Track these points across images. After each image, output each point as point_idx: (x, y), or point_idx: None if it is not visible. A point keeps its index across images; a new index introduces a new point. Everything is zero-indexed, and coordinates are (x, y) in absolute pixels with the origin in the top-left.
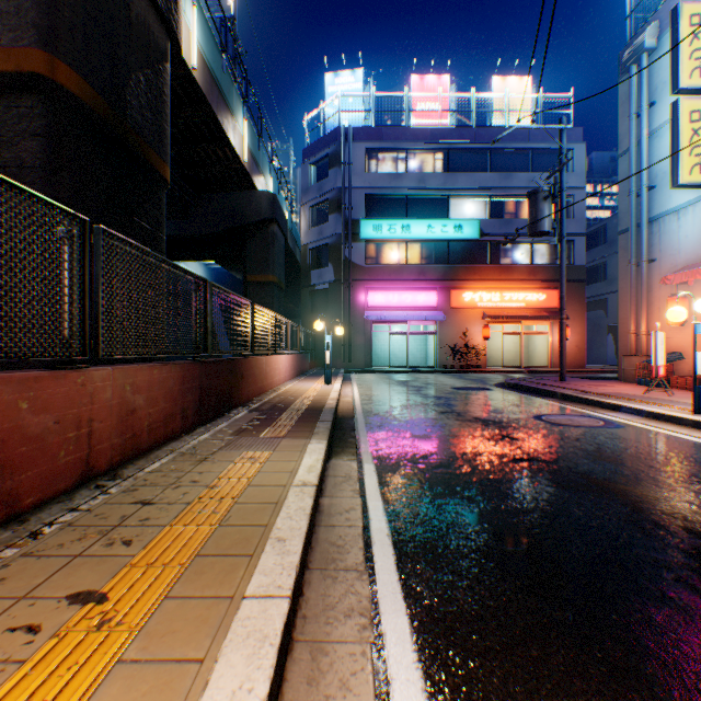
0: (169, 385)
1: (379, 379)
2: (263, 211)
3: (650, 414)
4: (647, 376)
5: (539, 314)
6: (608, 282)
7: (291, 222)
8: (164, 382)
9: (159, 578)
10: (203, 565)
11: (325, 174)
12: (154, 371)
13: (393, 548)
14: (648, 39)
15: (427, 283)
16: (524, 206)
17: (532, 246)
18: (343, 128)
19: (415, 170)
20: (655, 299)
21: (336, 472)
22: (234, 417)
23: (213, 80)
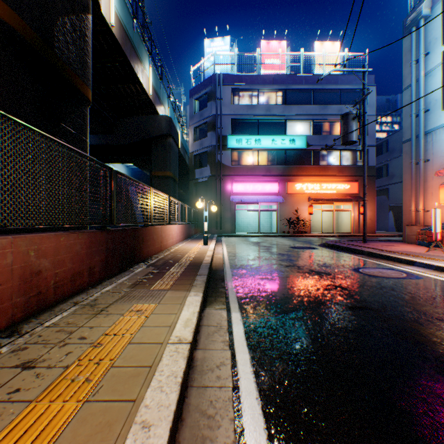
0: (76, 249)
1: (240, 241)
2: (163, 129)
3: (438, 268)
4: (425, 239)
5: (345, 198)
6: (389, 177)
7: (182, 138)
8: (71, 247)
9: None
10: None
11: (205, 106)
12: (61, 239)
13: (264, 418)
14: (425, 9)
15: (272, 177)
16: (335, 127)
17: (341, 153)
18: (216, 75)
19: (264, 103)
20: (429, 187)
21: (209, 322)
22: (135, 271)
23: (126, 36)
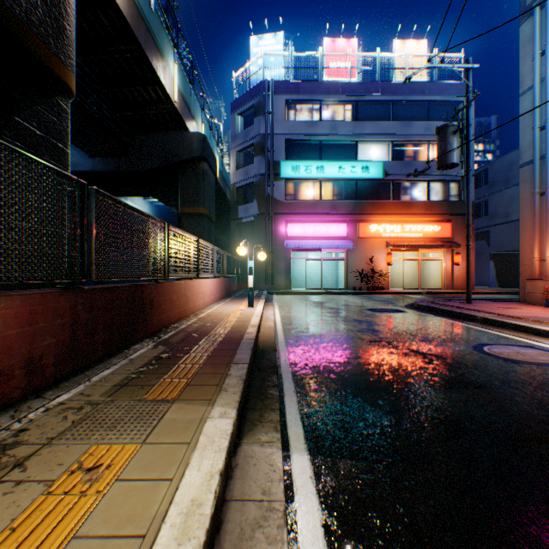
0: None
1: (298, 300)
2: (194, 150)
3: None
4: None
5: (435, 243)
6: (490, 216)
7: (222, 166)
8: None
9: None
10: None
11: (251, 123)
12: None
13: None
14: None
15: (338, 216)
16: (421, 150)
17: (428, 185)
18: (266, 82)
19: (328, 119)
20: None
21: (246, 487)
22: (131, 356)
23: (140, 15)
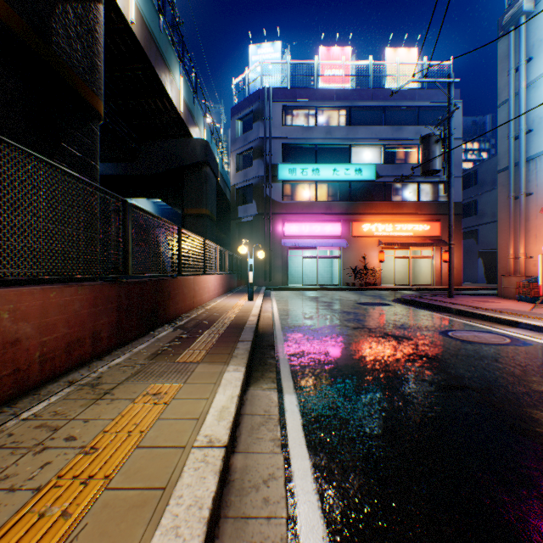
0: (73, 308)
1: (294, 295)
2: (197, 155)
3: None
4: (528, 293)
5: (424, 242)
6: (478, 216)
7: (222, 167)
8: (66, 306)
9: None
10: None
11: (250, 127)
12: (51, 294)
13: None
14: (527, 4)
15: (333, 216)
16: (411, 153)
17: (419, 187)
18: (264, 89)
19: (323, 124)
20: (532, 227)
21: (254, 408)
22: (157, 336)
23: (151, 37)
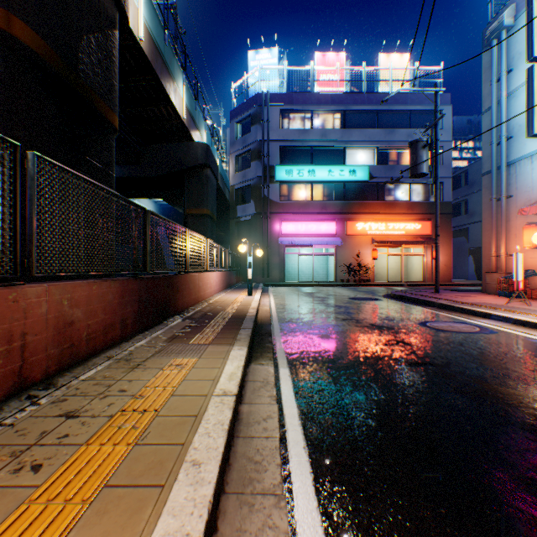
0: (108, 298)
1: (290, 291)
2: (199, 158)
3: (517, 321)
4: (507, 289)
5: (416, 240)
6: (469, 215)
7: (222, 168)
8: (104, 297)
9: (54, 522)
10: (108, 501)
11: (248, 130)
12: (93, 287)
13: (310, 464)
14: (507, 19)
15: (328, 215)
16: (404, 155)
17: (410, 187)
18: (262, 94)
19: (319, 127)
20: (512, 227)
21: (255, 377)
22: (170, 325)
23: (157, 51)
